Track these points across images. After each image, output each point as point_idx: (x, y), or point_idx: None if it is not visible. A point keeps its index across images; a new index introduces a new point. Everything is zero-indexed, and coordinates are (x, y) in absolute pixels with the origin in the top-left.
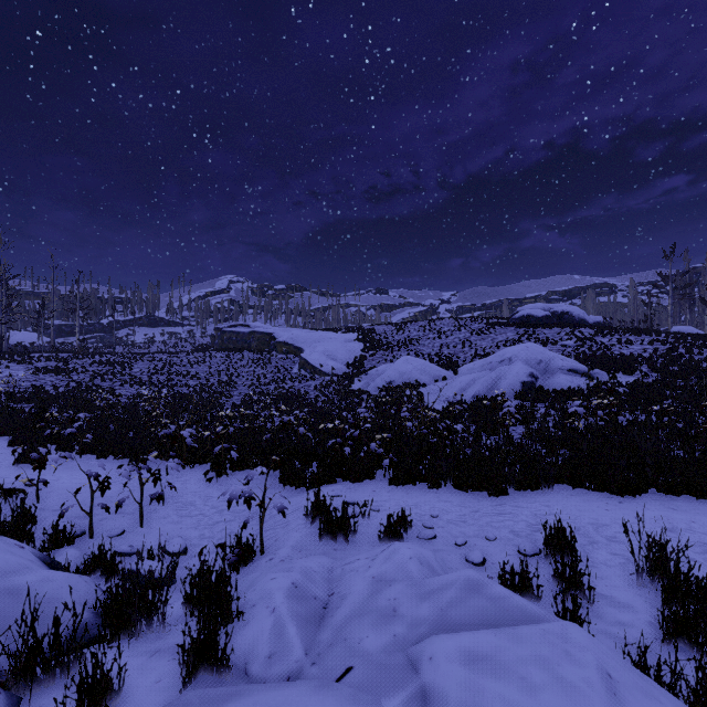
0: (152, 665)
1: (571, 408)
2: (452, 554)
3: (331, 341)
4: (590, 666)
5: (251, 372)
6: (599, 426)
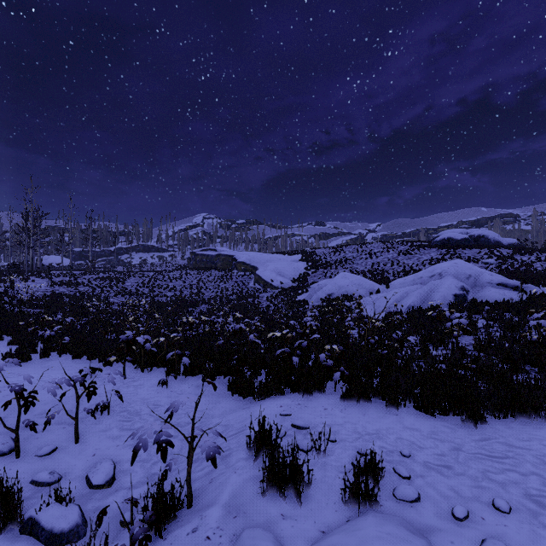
0: None
1: (532, 320)
2: (456, 539)
3: (280, 261)
4: None
5: (216, 286)
6: None
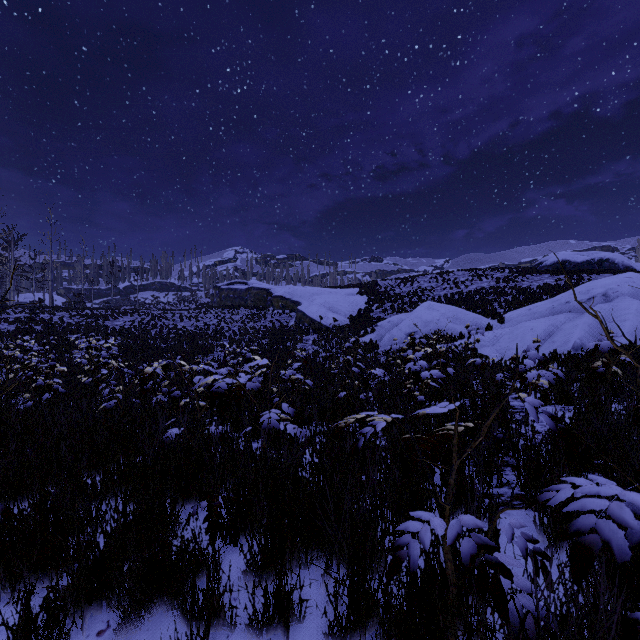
0: None
1: None
2: None
3: (331, 295)
4: None
5: (243, 327)
6: None
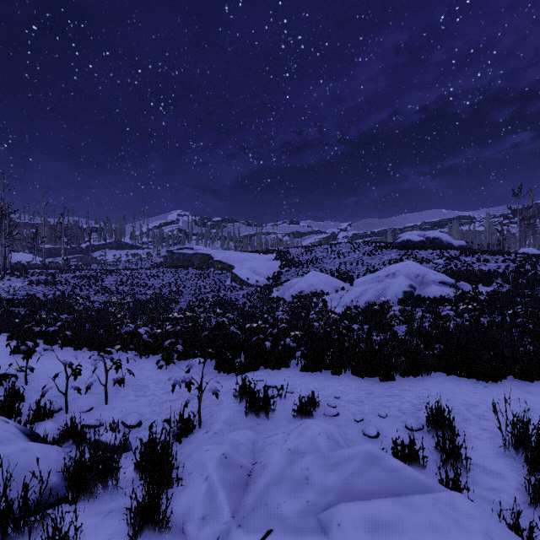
0: (106, 524)
1: (444, 311)
2: (352, 428)
3: (256, 260)
4: (477, 534)
5: (194, 284)
6: (465, 326)
